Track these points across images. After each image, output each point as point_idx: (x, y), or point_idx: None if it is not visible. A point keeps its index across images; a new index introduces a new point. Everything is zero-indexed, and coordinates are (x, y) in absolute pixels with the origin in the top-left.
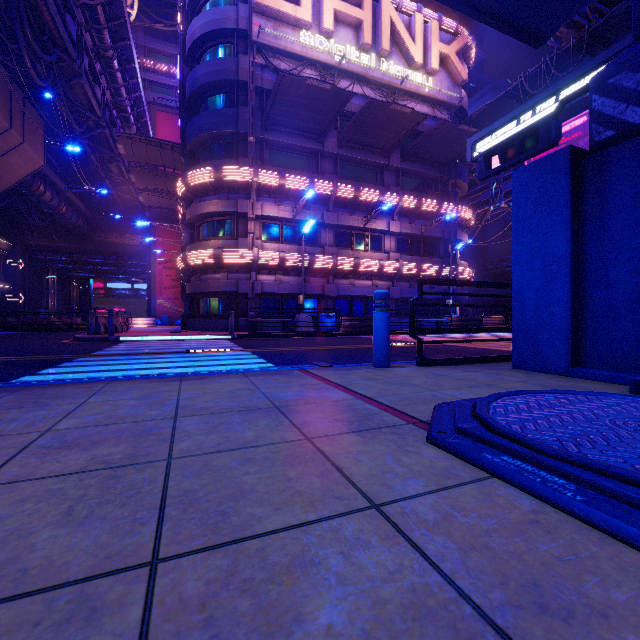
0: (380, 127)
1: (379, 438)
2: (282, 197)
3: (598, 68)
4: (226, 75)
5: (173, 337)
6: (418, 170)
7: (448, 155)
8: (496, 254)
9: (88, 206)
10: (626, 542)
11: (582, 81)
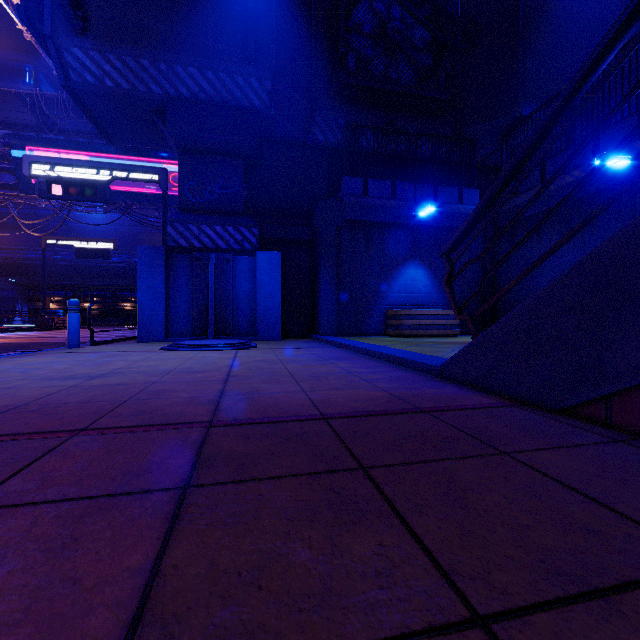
0: None
1: (170, 352)
2: None
3: (136, 173)
4: None
5: None
6: None
7: None
8: None
9: None
10: (225, 350)
11: (127, 174)
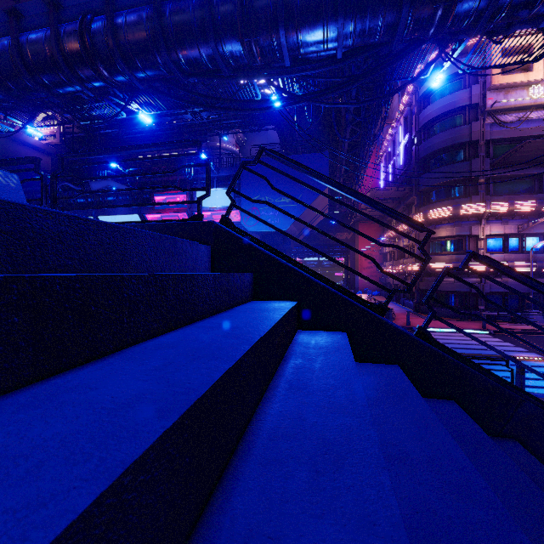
0: None
1: None
2: (506, 217)
3: None
4: (460, 139)
5: (449, 330)
6: None
7: None
8: None
9: None
10: None
11: None
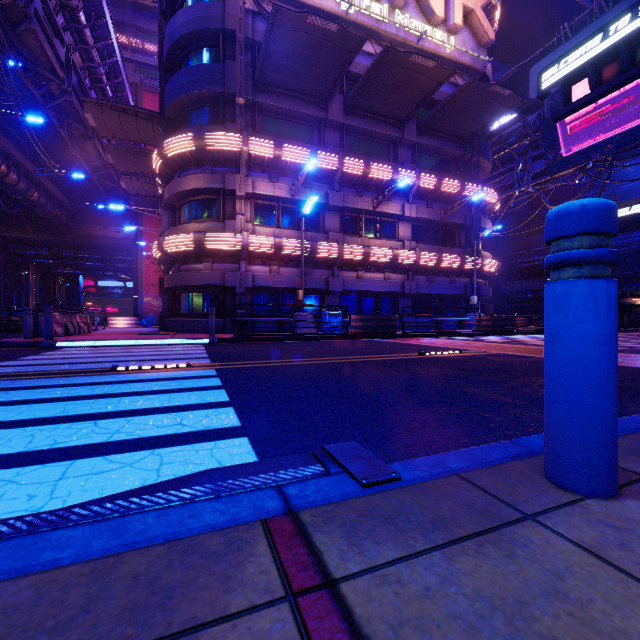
0: (395, 89)
1: None
2: (278, 172)
3: None
4: (210, 23)
5: (131, 342)
6: (437, 145)
7: (472, 127)
8: (509, 250)
9: (68, 195)
10: None
11: None
